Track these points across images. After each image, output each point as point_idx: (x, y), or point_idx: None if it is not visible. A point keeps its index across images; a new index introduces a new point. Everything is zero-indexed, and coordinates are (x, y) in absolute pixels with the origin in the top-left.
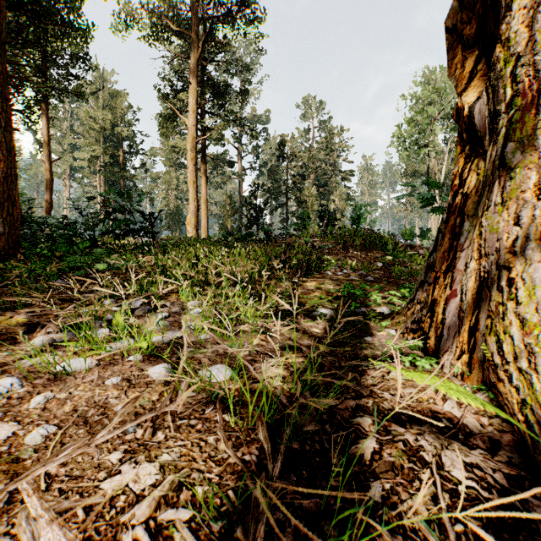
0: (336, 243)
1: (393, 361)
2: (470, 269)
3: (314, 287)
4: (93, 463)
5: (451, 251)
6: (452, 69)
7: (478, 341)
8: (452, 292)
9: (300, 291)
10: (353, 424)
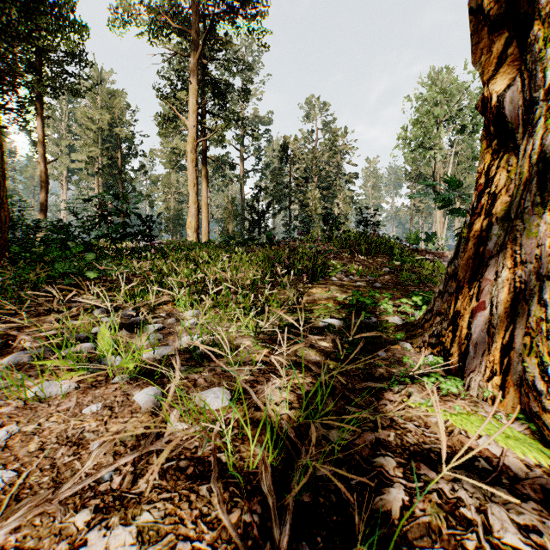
0: (341, 248)
1: (412, 381)
2: (502, 278)
3: (319, 295)
4: (53, 527)
5: (477, 258)
6: (477, 55)
7: (513, 361)
8: (479, 304)
9: (305, 298)
10: (375, 466)
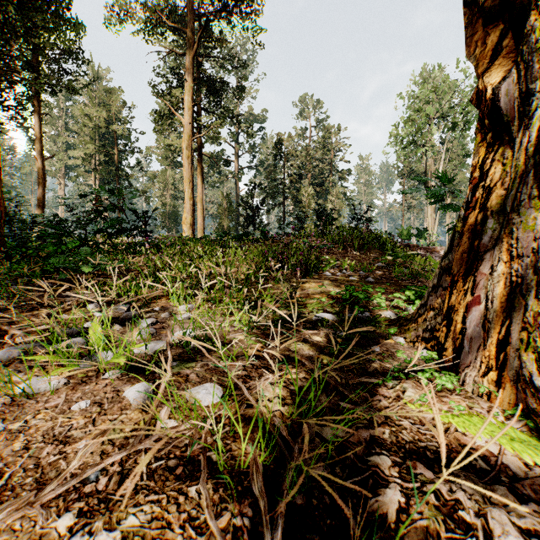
0: (334, 243)
1: (406, 376)
2: (497, 272)
3: (313, 289)
4: (34, 533)
5: (472, 252)
6: (471, 48)
7: (510, 356)
8: (474, 298)
9: (299, 293)
10: (370, 466)
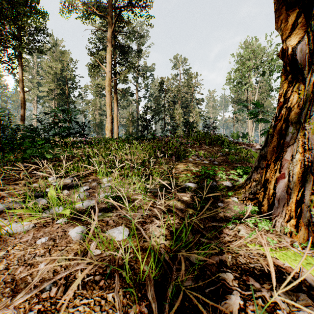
0: (194, 141)
1: (240, 222)
2: (295, 159)
3: (182, 168)
4: None
5: (279, 146)
6: (278, 24)
7: (303, 210)
8: (281, 174)
9: (174, 171)
10: (220, 279)
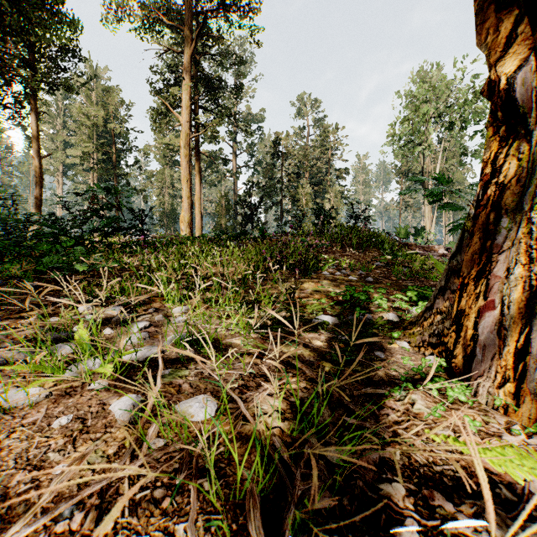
0: (333, 242)
1: (414, 386)
2: (514, 276)
3: (312, 289)
4: None
5: (484, 253)
6: (482, 36)
7: (529, 367)
8: (488, 303)
9: (297, 294)
10: (381, 496)
